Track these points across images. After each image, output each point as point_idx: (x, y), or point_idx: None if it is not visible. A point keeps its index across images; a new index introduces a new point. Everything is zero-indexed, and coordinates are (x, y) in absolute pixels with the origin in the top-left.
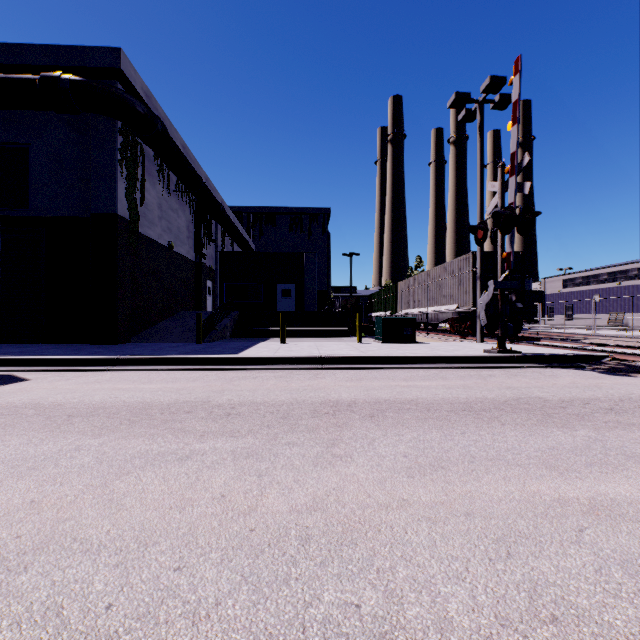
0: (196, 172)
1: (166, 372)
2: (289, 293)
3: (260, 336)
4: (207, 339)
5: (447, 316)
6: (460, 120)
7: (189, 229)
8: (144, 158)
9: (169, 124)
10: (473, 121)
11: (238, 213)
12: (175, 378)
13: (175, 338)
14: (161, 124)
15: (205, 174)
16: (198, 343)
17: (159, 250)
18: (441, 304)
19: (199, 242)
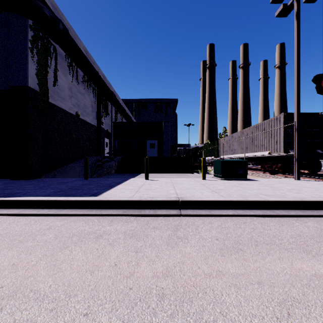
0: (94, 68)
1: (15, 219)
2: (154, 146)
3: (134, 172)
4: (95, 175)
5: (259, 159)
6: (277, 15)
7: (93, 106)
8: (56, 55)
9: (74, 33)
10: (286, 16)
11: (126, 103)
12: (2, 236)
13: (74, 174)
14: (62, 25)
15: (102, 73)
16: (85, 179)
17: (69, 117)
18: (253, 151)
19: (99, 115)
